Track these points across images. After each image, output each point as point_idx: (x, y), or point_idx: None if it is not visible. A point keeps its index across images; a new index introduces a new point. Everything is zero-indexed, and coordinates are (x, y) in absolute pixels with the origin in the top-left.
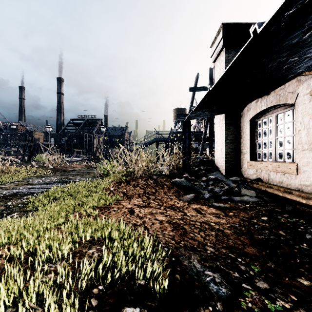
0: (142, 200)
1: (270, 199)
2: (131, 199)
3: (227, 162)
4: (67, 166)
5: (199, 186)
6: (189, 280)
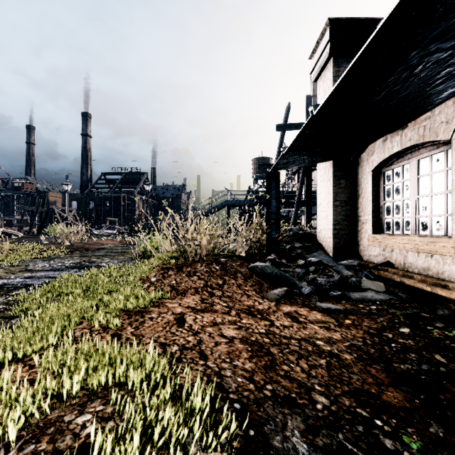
0: (200, 298)
1: (410, 296)
2: (184, 296)
3: (337, 236)
4: (91, 242)
5: (292, 274)
6: None
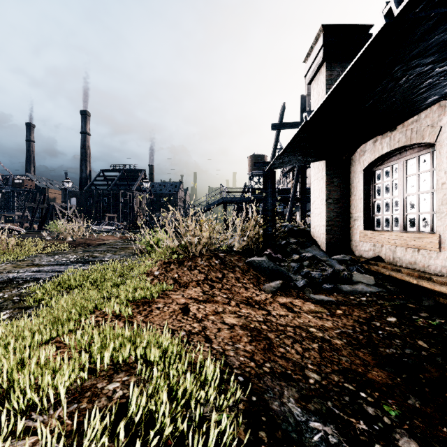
0: (202, 290)
1: (398, 288)
2: (186, 288)
3: (330, 232)
4: (93, 238)
5: (288, 268)
6: (284, 443)
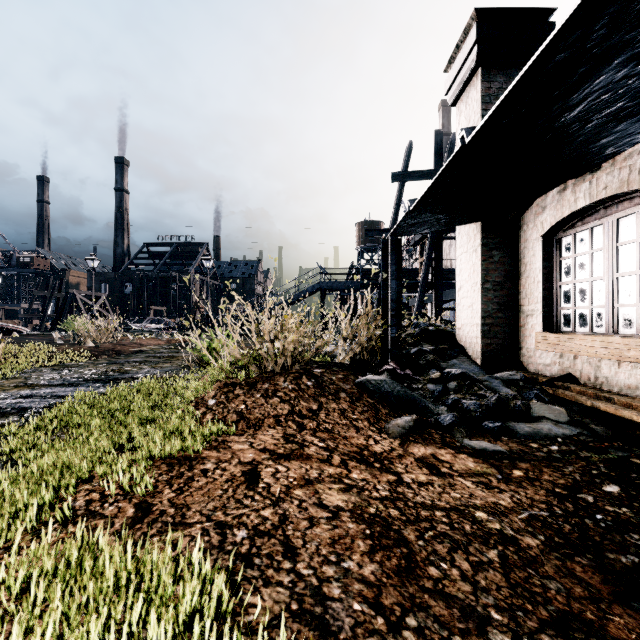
0: (284, 433)
1: (608, 429)
2: (258, 430)
3: (487, 334)
4: (126, 342)
5: (423, 393)
6: None
